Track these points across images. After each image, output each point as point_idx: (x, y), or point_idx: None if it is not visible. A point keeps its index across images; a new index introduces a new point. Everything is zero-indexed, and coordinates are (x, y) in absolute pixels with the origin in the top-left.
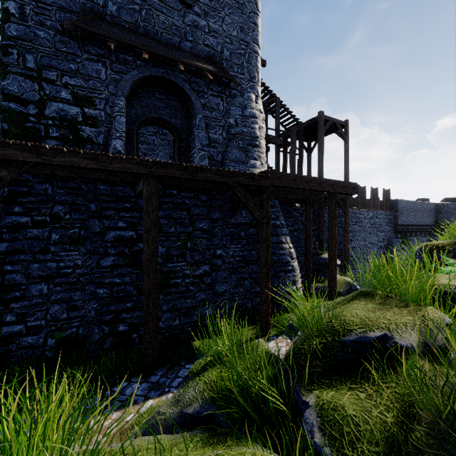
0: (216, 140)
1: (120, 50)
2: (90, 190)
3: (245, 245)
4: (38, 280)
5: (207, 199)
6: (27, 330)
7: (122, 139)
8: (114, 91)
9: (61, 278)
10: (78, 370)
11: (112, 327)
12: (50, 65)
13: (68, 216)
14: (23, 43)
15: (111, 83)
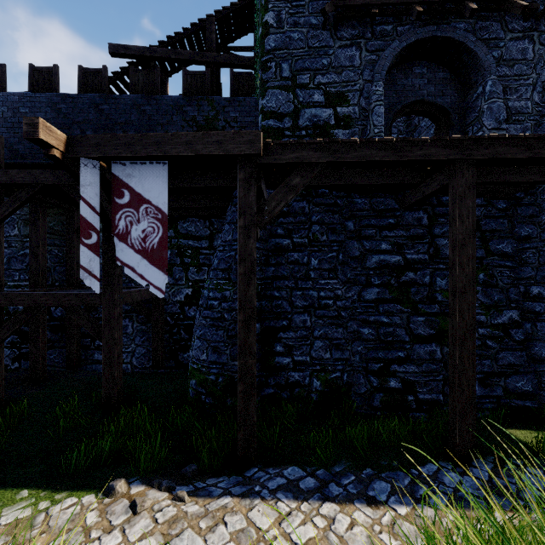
0: (519, 110)
1: (376, 22)
2: (345, 206)
3: None
4: (301, 310)
5: (507, 206)
6: (293, 365)
7: (381, 135)
8: (369, 77)
9: (322, 310)
10: (362, 427)
11: (380, 380)
12: (303, 68)
13: (325, 237)
14: (280, 53)
15: (366, 68)
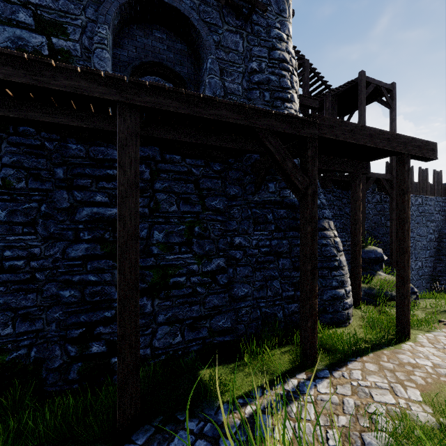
0: (233, 91)
1: None
2: (57, 150)
3: (273, 231)
4: None
5: (222, 169)
6: None
7: None
8: (94, 17)
9: (7, 273)
10: (5, 429)
11: (81, 347)
12: None
13: (23, 184)
14: None
15: (90, 5)
